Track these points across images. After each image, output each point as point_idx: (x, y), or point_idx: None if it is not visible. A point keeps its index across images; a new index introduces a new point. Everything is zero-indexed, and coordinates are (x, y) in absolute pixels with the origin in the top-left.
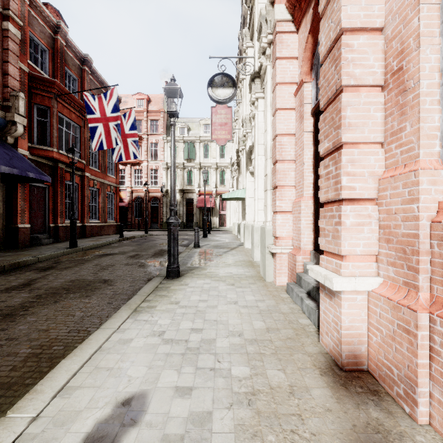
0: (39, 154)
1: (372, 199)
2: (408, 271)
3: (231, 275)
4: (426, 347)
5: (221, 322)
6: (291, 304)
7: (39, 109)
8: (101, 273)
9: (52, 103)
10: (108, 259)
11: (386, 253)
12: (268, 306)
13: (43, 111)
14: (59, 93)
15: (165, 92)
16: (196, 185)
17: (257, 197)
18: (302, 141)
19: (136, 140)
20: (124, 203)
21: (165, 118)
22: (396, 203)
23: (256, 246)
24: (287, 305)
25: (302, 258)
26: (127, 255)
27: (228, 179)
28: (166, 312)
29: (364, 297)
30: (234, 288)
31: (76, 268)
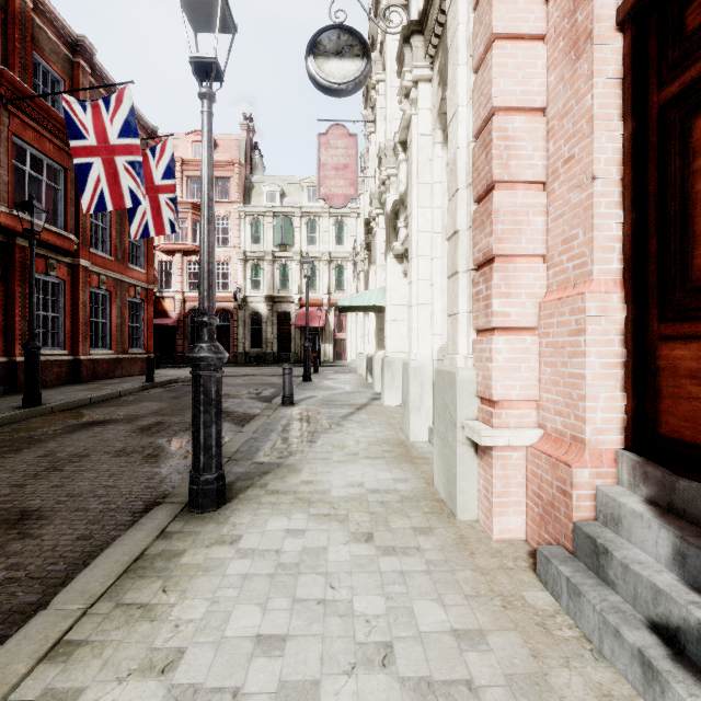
0: None
1: None
2: None
3: (362, 495)
4: None
5: None
6: (589, 660)
7: None
8: (35, 483)
9: None
10: (85, 438)
11: None
12: (510, 680)
13: None
14: (13, 96)
15: (186, 9)
16: (294, 289)
17: (417, 300)
18: (586, 110)
19: (175, 197)
20: (171, 320)
21: (241, 174)
22: None
23: (414, 409)
24: (579, 672)
25: (590, 475)
26: (135, 426)
27: (348, 280)
28: None
29: None
30: (375, 556)
31: None
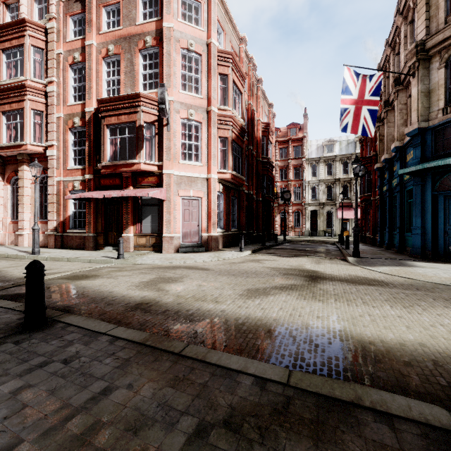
0: None
1: (2, 220)
2: (6, 229)
3: None
4: (8, 237)
5: None
6: None
7: None
8: None
9: None
10: None
11: (4, 228)
12: None
13: None
14: None
15: None
16: None
17: None
18: None
19: None
20: None
21: None
22: (5, 221)
23: None
24: None
25: None
26: None
27: None
28: None
29: (0, 234)
30: None
31: None
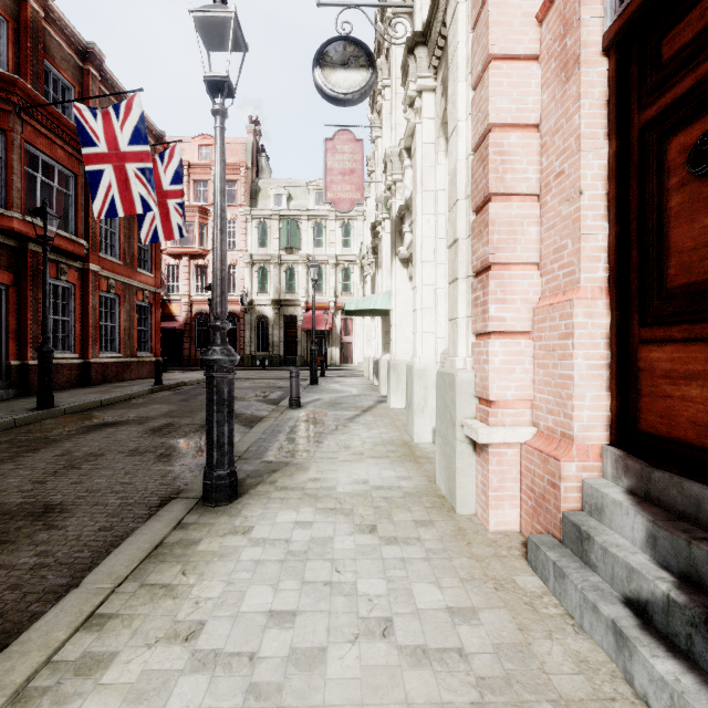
0: None
1: None
2: None
3: (366, 492)
4: None
5: None
6: (570, 633)
7: None
8: (55, 480)
9: (11, 122)
10: (99, 438)
11: None
12: (497, 649)
13: None
14: (26, 104)
15: (200, 30)
16: (301, 292)
17: (421, 305)
18: (574, 129)
19: (183, 202)
20: (178, 324)
21: (248, 177)
22: None
23: (418, 411)
24: (560, 642)
25: (577, 468)
26: (146, 427)
27: (355, 283)
28: (130, 707)
29: None
30: (378, 545)
31: (8, 464)
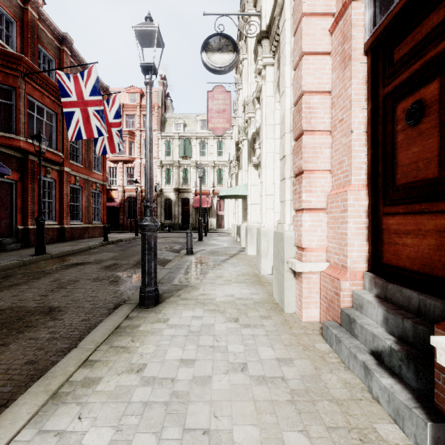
0: (2, 142)
1: None
2: None
3: (233, 301)
4: None
5: (219, 440)
6: (342, 370)
7: (3, 90)
8: (53, 294)
9: (19, 83)
10: (74, 272)
11: None
12: (302, 377)
13: (8, 93)
14: (27, 71)
15: (138, 36)
16: (192, 184)
17: (265, 192)
18: (349, 96)
19: (121, 130)
20: (116, 203)
21: (159, 113)
22: None
23: (263, 255)
24: (336, 374)
25: (349, 284)
26: (101, 265)
27: (226, 178)
28: (112, 400)
29: None
30: (239, 328)
31: (24, 286)
